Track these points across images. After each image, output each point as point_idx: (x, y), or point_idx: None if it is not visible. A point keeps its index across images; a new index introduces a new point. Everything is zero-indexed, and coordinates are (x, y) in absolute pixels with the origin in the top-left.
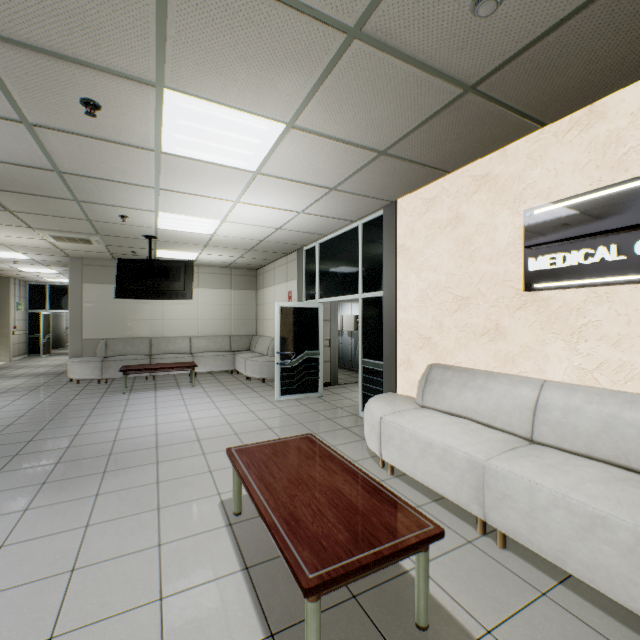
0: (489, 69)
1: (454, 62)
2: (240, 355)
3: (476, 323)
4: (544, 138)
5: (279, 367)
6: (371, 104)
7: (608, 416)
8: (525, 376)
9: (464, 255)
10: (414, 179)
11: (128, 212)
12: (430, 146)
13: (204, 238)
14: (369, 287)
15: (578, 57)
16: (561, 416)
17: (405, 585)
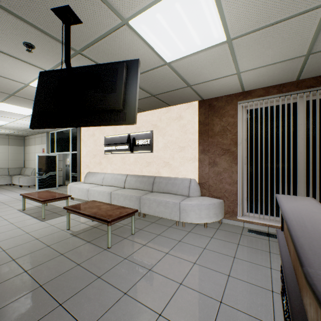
0: None
1: None
2: (15, 176)
3: (97, 161)
4: None
5: (38, 178)
6: None
7: (112, 178)
8: (104, 172)
9: (95, 144)
10: None
11: None
12: None
13: None
14: (74, 150)
15: None
16: (106, 179)
17: None
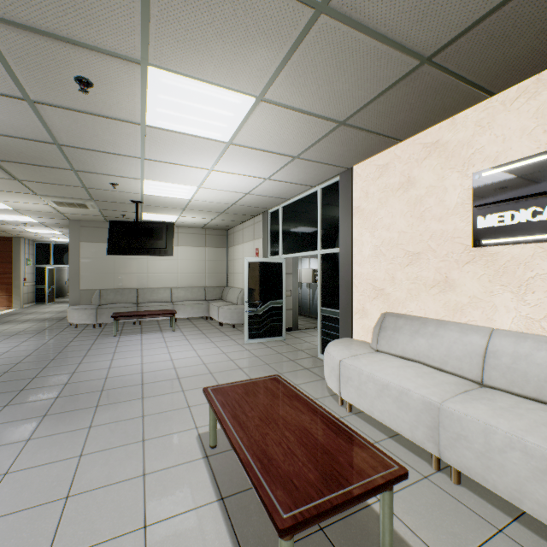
0: (445, 40)
1: (413, 34)
2: (213, 304)
3: (426, 276)
4: (492, 106)
5: (247, 314)
6: (334, 77)
7: None
8: (474, 324)
9: (415, 215)
10: (369, 147)
11: (118, 180)
12: (385, 116)
13: (183, 202)
14: (327, 244)
15: (531, 27)
16: (511, 362)
17: (368, 518)
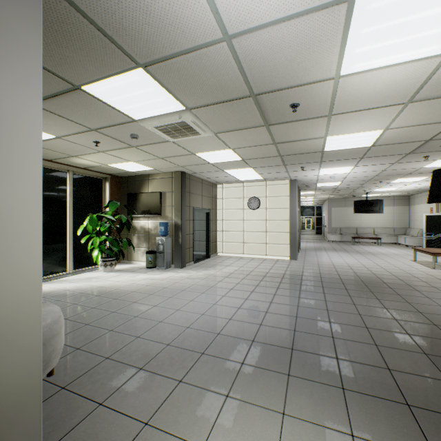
0: None
1: None
2: (400, 236)
3: None
4: None
5: (424, 239)
6: None
7: None
8: None
9: None
10: None
11: (366, 190)
12: None
13: (388, 191)
14: None
15: None
16: None
17: None
